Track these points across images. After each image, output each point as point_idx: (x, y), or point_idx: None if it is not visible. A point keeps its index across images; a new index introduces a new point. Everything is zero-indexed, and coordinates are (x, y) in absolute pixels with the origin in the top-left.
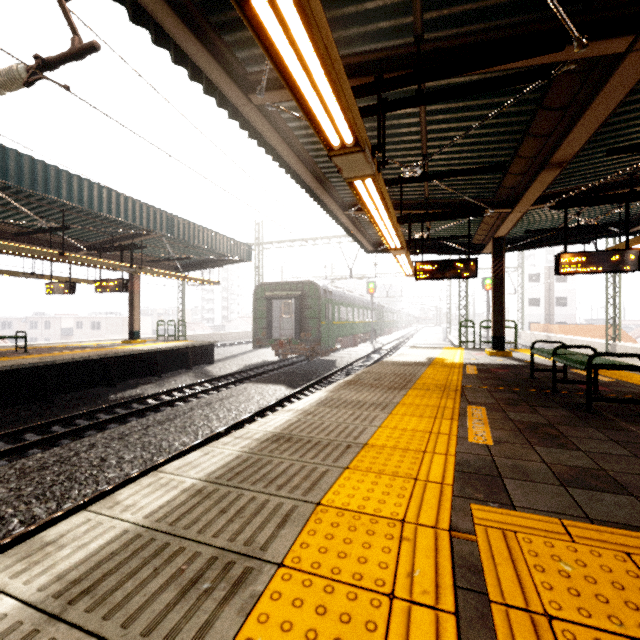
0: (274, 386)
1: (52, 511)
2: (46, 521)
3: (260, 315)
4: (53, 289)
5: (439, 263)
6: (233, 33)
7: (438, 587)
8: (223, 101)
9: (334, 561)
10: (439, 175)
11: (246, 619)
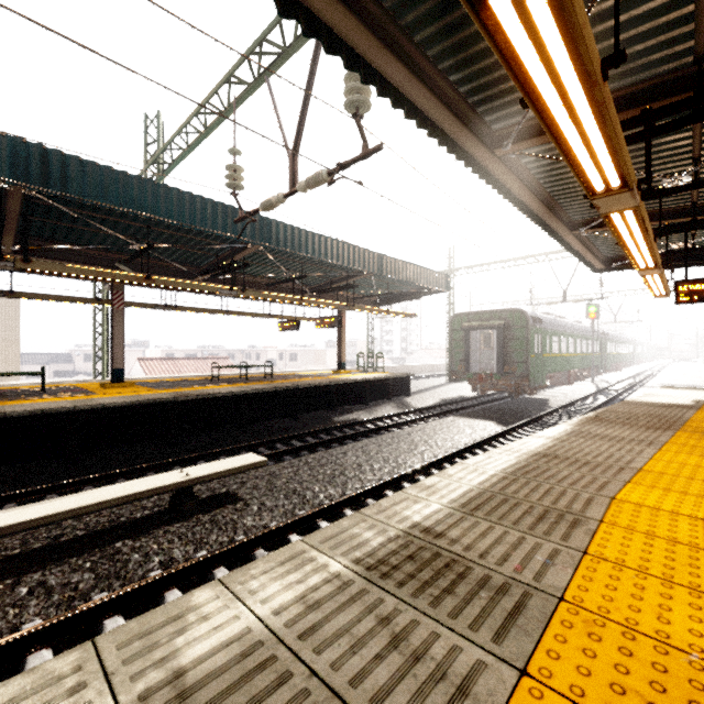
0: (482, 421)
1: (340, 494)
2: (344, 498)
3: (456, 347)
4: (283, 327)
5: None
6: (486, 105)
7: None
8: (468, 161)
9: (646, 527)
10: None
11: (592, 537)
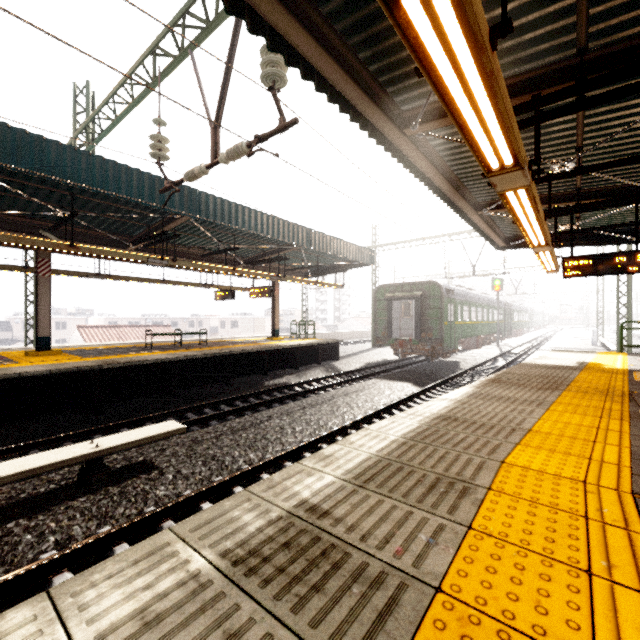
0: (401, 383)
1: (260, 458)
2: (262, 463)
3: (380, 315)
4: (219, 296)
5: (594, 258)
6: (395, 85)
7: (626, 520)
8: (381, 139)
9: (531, 494)
10: (598, 166)
11: (479, 508)
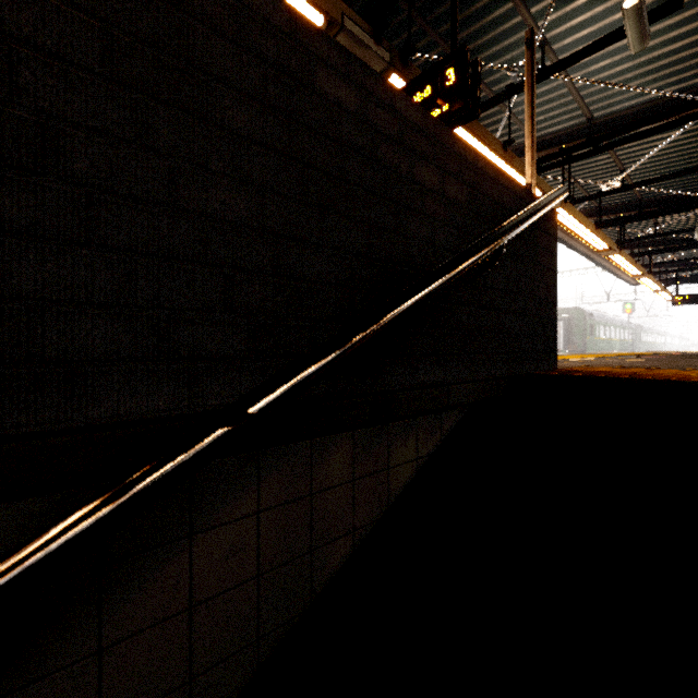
0: None
1: None
2: None
3: None
4: None
5: (688, 296)
6: None
7: None
8: (583, 255)
9: None
10: (681, 260)
11: None
